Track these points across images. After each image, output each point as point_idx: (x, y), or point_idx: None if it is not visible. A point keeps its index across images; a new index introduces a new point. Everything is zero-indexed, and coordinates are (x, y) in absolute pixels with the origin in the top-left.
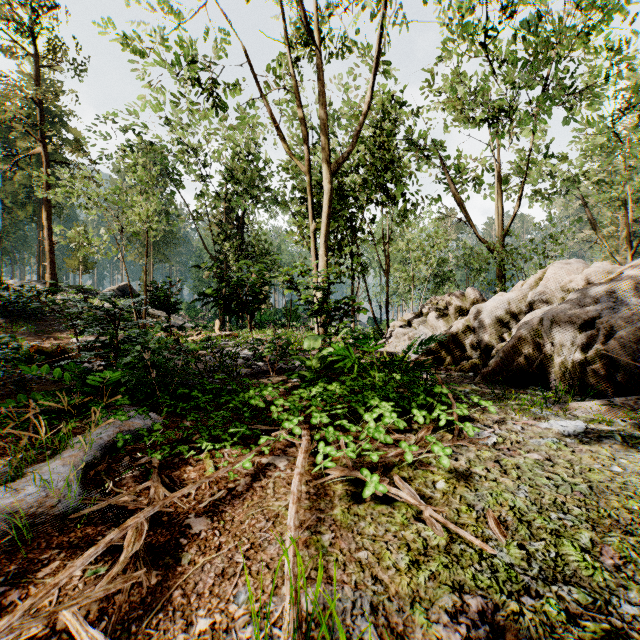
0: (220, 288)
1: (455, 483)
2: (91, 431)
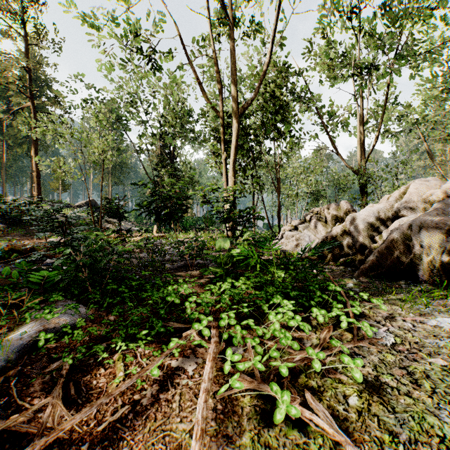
0: (152, 201)
1: (368, 398)
2: (22, 327)
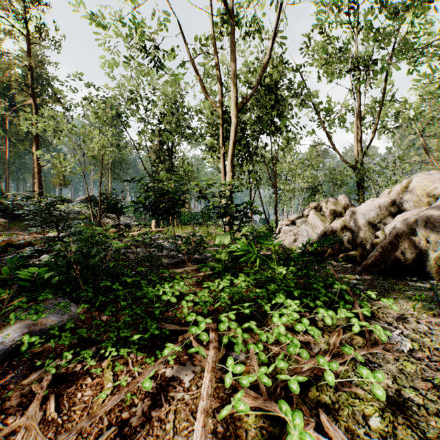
0: (149, 195)
1: (392, 419)
2: (7, 328)
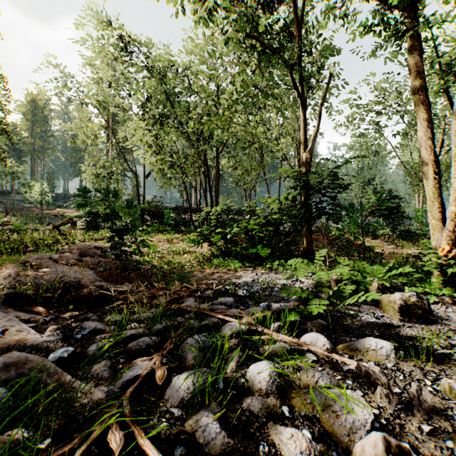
0: None
1: None
2: None
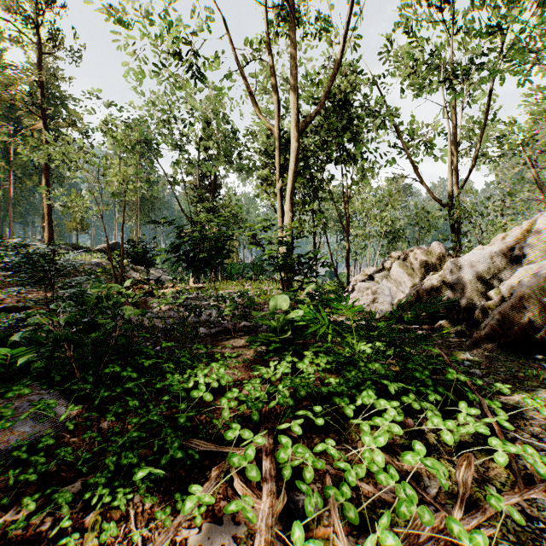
0: (183, 243)
1: None
2: None
